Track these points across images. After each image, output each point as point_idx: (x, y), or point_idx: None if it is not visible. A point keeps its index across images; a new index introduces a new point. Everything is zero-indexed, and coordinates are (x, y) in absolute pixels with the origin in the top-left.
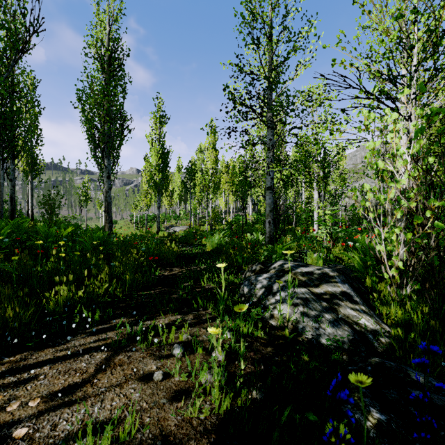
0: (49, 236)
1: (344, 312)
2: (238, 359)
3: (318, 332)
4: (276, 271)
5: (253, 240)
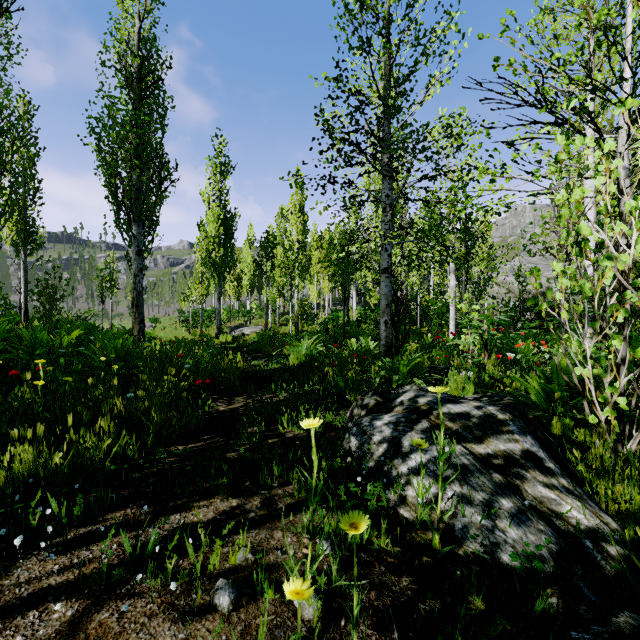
0: (38, 345)
1: (533, 493)
2: (349, 639)
3: (492, 537)
4: (405, 410)
5: (360, 349)
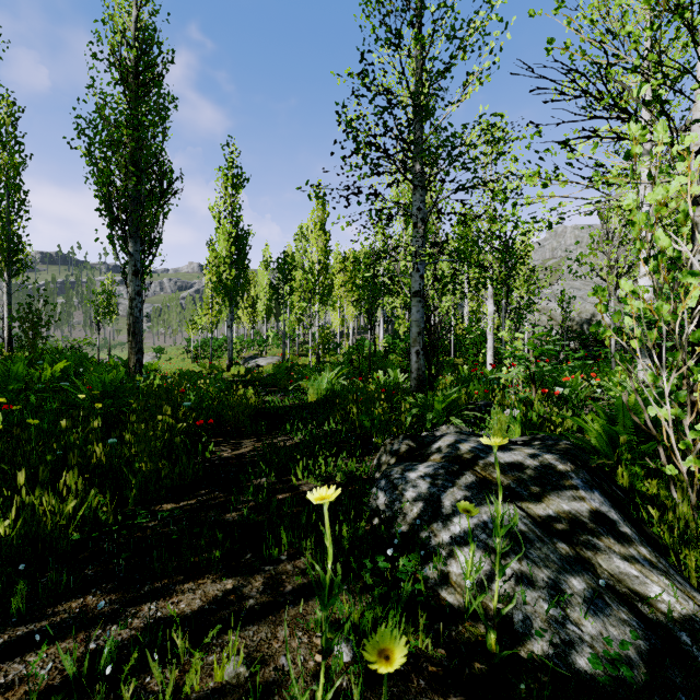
0: (12, 379)
1: (609, 568)
2: None
3: (564, 633)
4: (443, 459)
5: (388, 382)
